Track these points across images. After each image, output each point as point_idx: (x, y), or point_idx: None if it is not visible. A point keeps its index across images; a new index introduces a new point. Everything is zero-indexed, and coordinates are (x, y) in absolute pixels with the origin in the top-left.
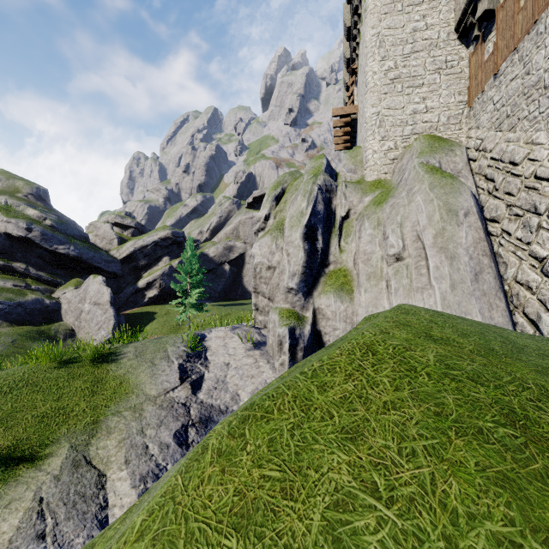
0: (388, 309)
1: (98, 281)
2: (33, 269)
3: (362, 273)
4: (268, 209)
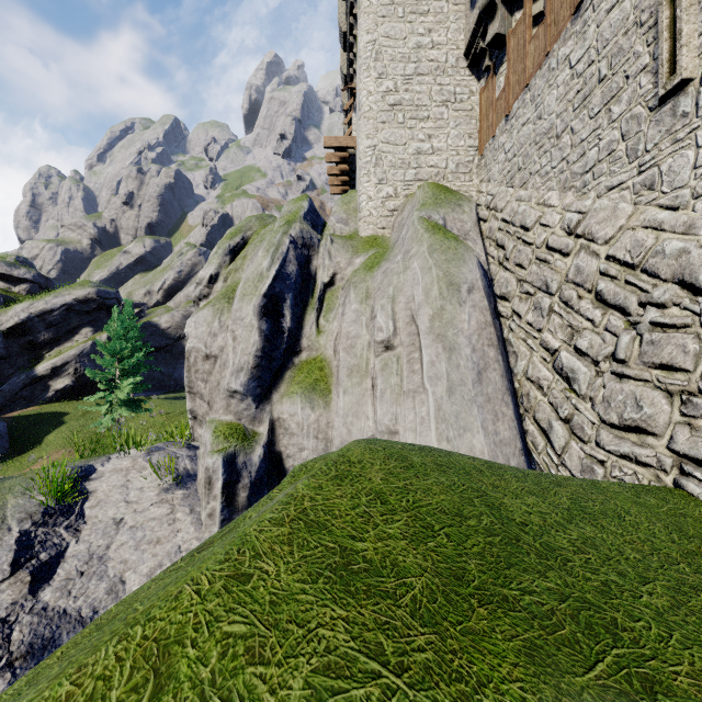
0: (372, 419)
1: None
2: None
3: (342, 365)
4: (217, 267)
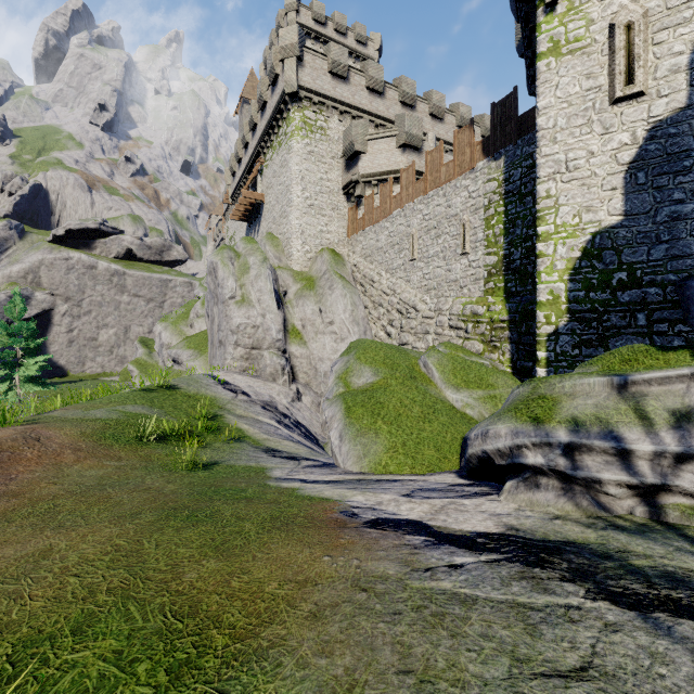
0: (331, 349)
1: None
2: None
3: (312, 331)
4: (235, 282)
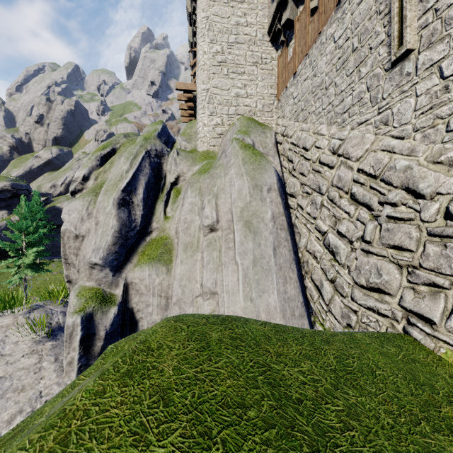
0: (199, 283)
1: None
2: None
3: (180, 242)
4: (89, 169)
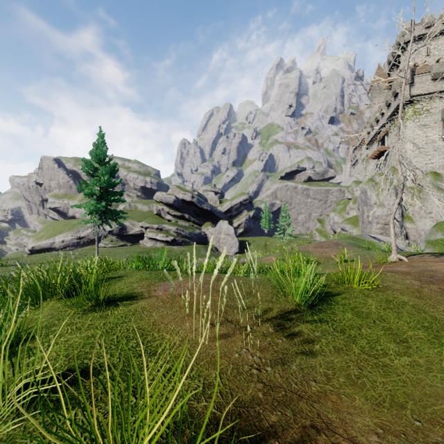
0: (429, 225)
1: (226, 223)
2: (191, 217)
3: (417, 217)
4: (376, 197)
